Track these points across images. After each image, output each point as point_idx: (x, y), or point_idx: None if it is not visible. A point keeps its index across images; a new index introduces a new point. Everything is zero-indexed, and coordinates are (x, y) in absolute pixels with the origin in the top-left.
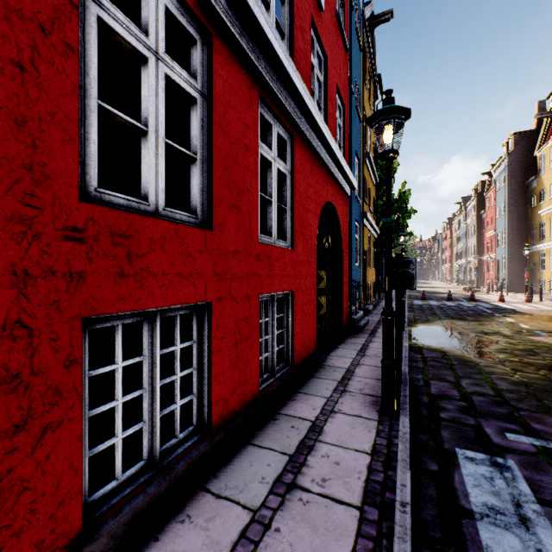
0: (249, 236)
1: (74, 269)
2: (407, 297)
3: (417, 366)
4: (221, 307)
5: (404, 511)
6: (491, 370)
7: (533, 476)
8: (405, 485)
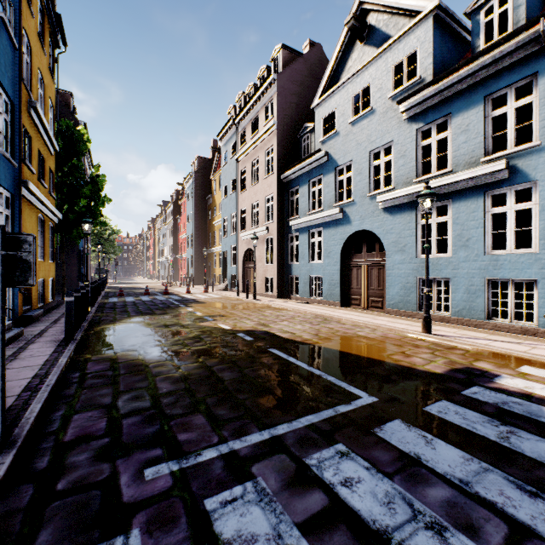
0: None
1: None
2: (104, 295)
3: (64, 395)
4: None
5: None
6: (159, 370)
7: None
8: None
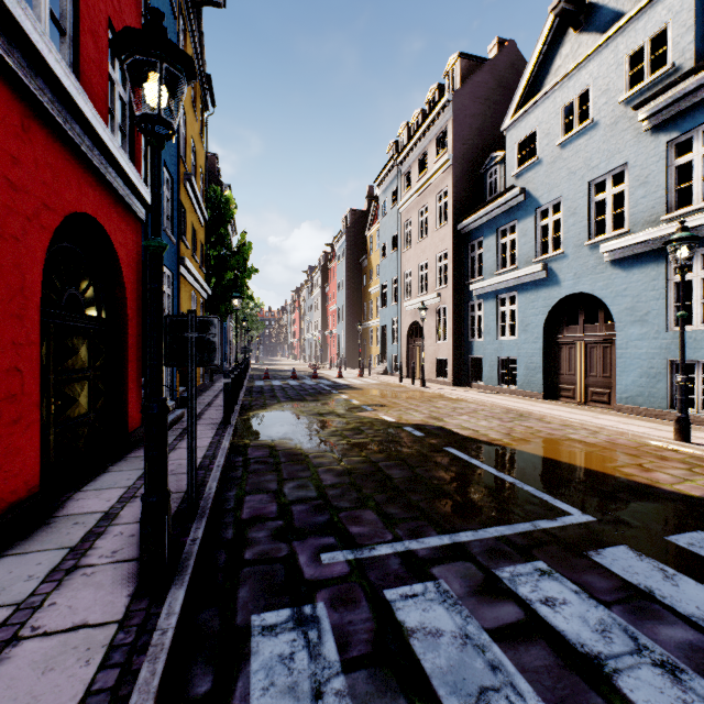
0: None
1: None
2: (249, 378)
3: (233, 477)
4: None
5: None
6: (319, 461)
7: (343, 619)
8: None
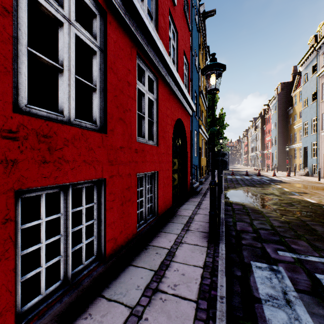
0: (130, 138)
1: (9, 158)
2: (224, 174)
3: (229, 214)
4: (112, 181)
5: (222, 302)
6: (269, 215)
7: (293, 275)
8: (223, 285)
